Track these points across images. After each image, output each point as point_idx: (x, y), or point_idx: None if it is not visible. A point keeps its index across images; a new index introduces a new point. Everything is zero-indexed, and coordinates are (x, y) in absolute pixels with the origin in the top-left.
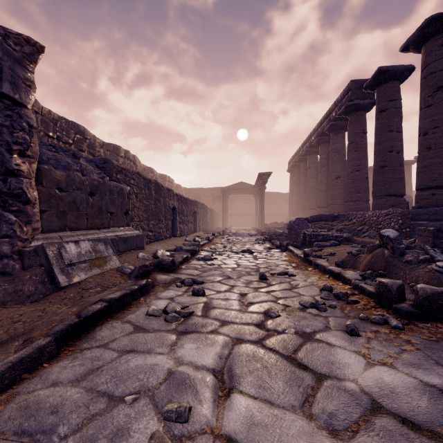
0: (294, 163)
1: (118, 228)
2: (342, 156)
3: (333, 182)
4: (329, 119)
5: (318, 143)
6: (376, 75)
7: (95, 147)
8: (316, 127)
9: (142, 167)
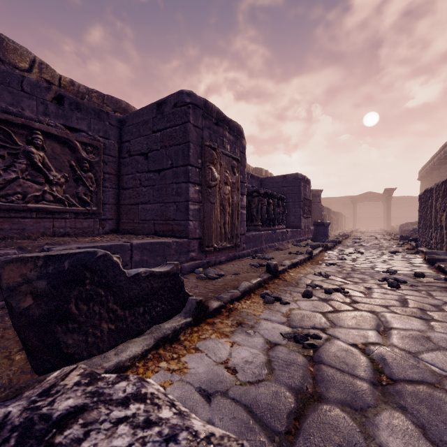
0: (423, 174)
1: None
2: None
3: None
4: (444, 151)
5: (439, 164)
6: None
7: None
8: (437, 152)
9: None
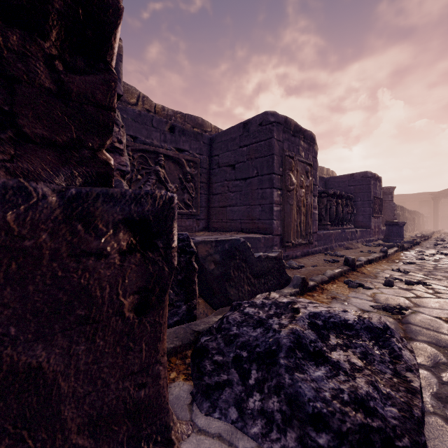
0: None
1: None
2: None
3: None
4: None
5: None
6: None
7: None
8: None
9: None
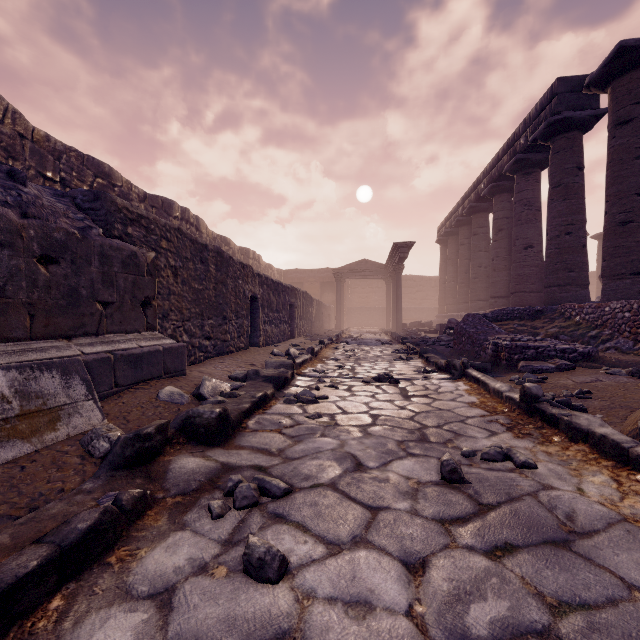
0: (448, 228)
1: (123, 334)
2: (535, 212)
3: (521, 255)
4: (512, 151)
5: (491, 193)
6: (613, 57)
7: (130, 199)
8: (488, 167)
9: (211, 236)
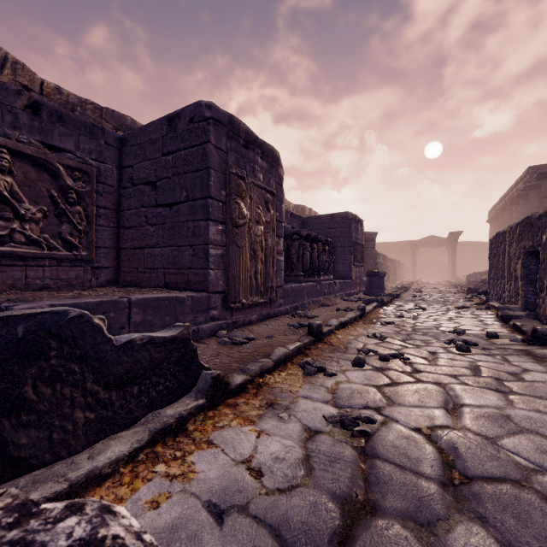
0: (493, 215)
1: None
2: None
3: None
4: (516, 188)
5: (511, 204)
6: (538, 175)
7: None
8: (509, 190)
9: None
